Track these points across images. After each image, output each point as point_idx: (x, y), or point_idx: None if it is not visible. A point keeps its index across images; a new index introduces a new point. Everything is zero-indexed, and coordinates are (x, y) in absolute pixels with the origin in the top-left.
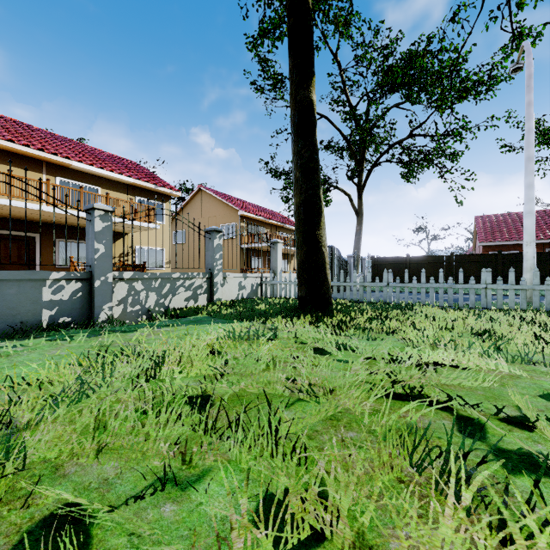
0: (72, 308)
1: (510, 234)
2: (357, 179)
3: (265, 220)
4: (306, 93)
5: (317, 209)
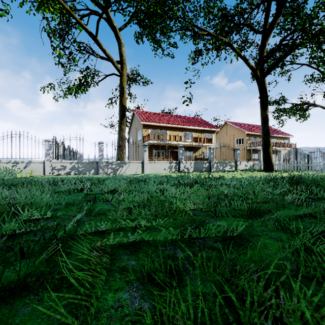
0: (207, 168)
1: None
2: None
3: (260, 134)
4: (265, 113)
5: (268, 144)
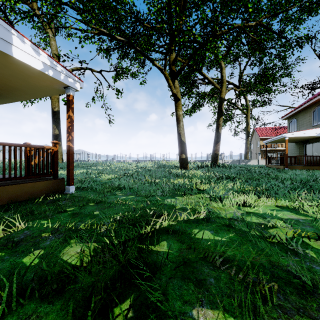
0: None
1: None
2: None
3: None
4: None
5: None
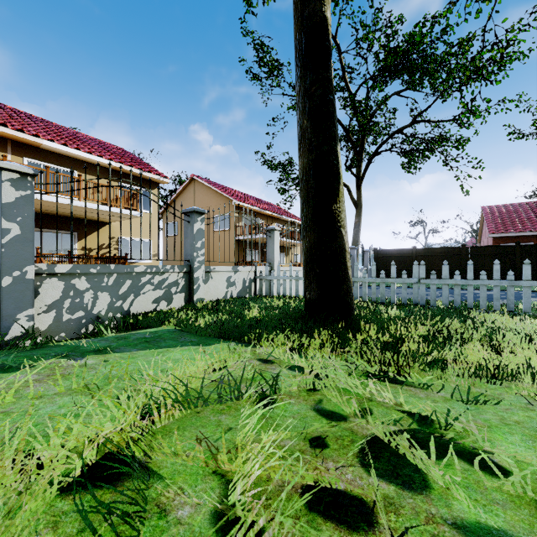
0: None
1: (524, 224)
2: (356, 169)
3: (260, 211)
4: (317, 5)
5: (334, 172)
